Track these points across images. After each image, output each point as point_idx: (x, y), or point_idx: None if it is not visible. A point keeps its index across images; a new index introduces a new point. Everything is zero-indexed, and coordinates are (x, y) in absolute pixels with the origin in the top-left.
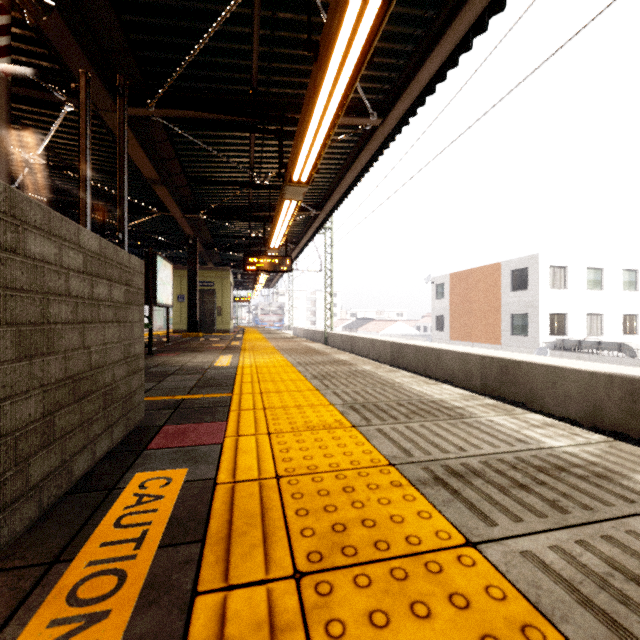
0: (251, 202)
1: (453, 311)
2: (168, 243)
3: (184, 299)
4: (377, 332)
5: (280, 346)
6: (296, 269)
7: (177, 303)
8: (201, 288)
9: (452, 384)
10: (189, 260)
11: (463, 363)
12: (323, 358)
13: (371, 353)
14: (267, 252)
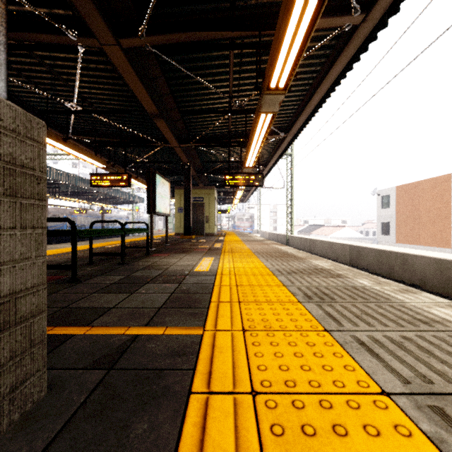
0: (230, 130)
1: (399, 218)
2: (172, 170)
3: (182, 210)
4: (327, 235)
5: (255, 248)
6: (264, 187)
7: (178, 213)
8: (194, 202)
9: (424, 289)
10: (185, 181)
11: (439, 269)
12: (301, 264)
13: (329, 254)
14: (243, 171)
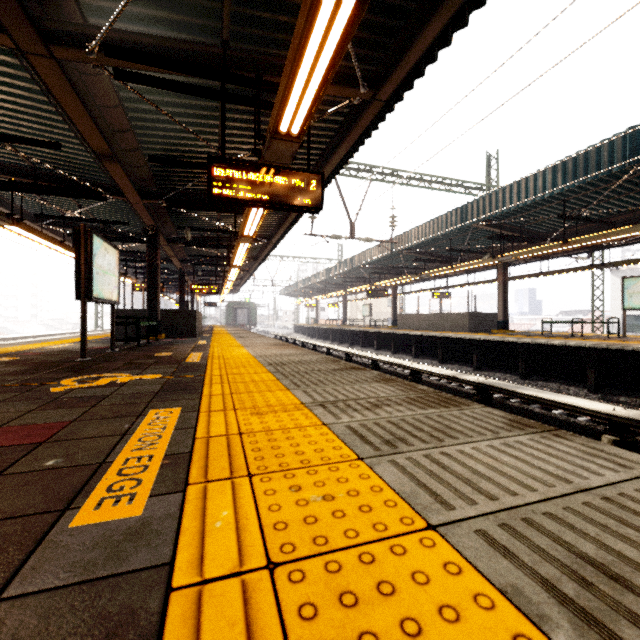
0: None
1: None
2: None
3: None
4: None
5: None
6: None
7: None
8: None
9: None
10: None
11: None
12: None
13: None
14: None
